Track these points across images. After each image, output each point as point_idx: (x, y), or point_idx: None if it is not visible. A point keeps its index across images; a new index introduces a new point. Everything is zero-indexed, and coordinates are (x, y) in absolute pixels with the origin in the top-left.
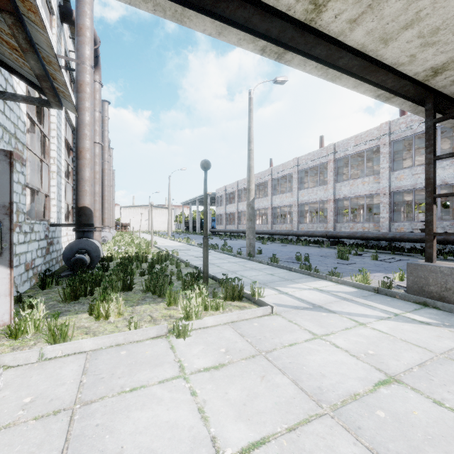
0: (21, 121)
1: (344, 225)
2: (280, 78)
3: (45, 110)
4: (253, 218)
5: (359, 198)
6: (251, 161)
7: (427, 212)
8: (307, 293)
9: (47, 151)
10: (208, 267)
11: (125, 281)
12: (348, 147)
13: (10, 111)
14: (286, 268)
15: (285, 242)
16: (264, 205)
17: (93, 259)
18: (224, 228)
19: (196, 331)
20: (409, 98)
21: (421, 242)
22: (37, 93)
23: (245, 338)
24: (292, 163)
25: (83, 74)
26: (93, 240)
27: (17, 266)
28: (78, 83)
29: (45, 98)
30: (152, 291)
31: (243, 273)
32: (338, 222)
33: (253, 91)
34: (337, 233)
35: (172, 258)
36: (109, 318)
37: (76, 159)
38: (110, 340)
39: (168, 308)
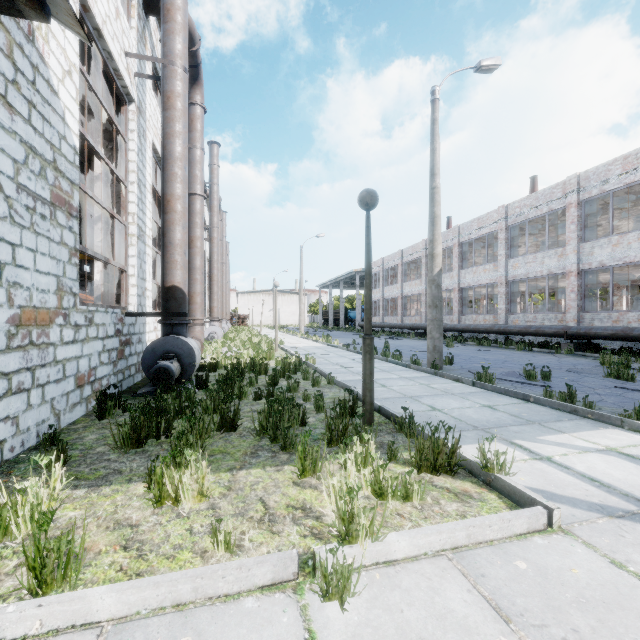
0: (68, 144)
1: (599, 316)
2: (487, 61)
3: (121, 142)
4: (440, 304)
5: (624, 269)
6: (436, 206)
7: None
8: (601, 462)
9: (123, 204)
10: (372, 391)
11: (224, 414)
12: (608, 178)
13: (43, 121)
14: (515, 395)
15: (485, 345)
16: (446, 285)
17: (186, 368)
18: (380, 321)
19: (368, 574)
20: None
21: None
22: (106, 113)
23: (513, 627)
24: (496, 215)
25: (171, 81)
26: (185, 339)
27: (59, 380)
28: (164, 95)
29: (121, 125)
30: (271, 437)
31: (433, 402)
32: (586, 310)
33: (439, 88)
34: (588, 330)
35: (306, 368)
36: (182, 502)
37: (162, 214)
38: (159, 594)
39: (300, 481)
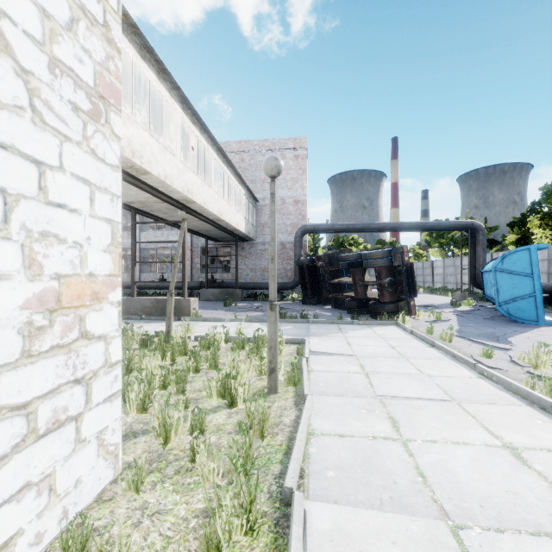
0: None
1: None
2: None
3: None
4: None
5: None
6: None
7: (132, 270)
8: None
9: None
10: None
11: None
12: None
13: None
14: None
15: None
16: None
17: None
18: None
19: None
20: (123, 207)
21: (157, 288)
22: None
23: None
24: None
25: None
26: None
27: None
28: None
29: None
30: None
31: None
32: None
33: None
34: None
35: None
36: None
37: None
38: None
39: None
